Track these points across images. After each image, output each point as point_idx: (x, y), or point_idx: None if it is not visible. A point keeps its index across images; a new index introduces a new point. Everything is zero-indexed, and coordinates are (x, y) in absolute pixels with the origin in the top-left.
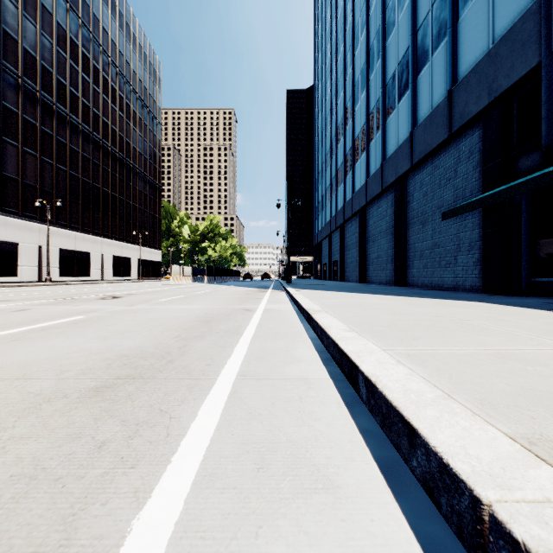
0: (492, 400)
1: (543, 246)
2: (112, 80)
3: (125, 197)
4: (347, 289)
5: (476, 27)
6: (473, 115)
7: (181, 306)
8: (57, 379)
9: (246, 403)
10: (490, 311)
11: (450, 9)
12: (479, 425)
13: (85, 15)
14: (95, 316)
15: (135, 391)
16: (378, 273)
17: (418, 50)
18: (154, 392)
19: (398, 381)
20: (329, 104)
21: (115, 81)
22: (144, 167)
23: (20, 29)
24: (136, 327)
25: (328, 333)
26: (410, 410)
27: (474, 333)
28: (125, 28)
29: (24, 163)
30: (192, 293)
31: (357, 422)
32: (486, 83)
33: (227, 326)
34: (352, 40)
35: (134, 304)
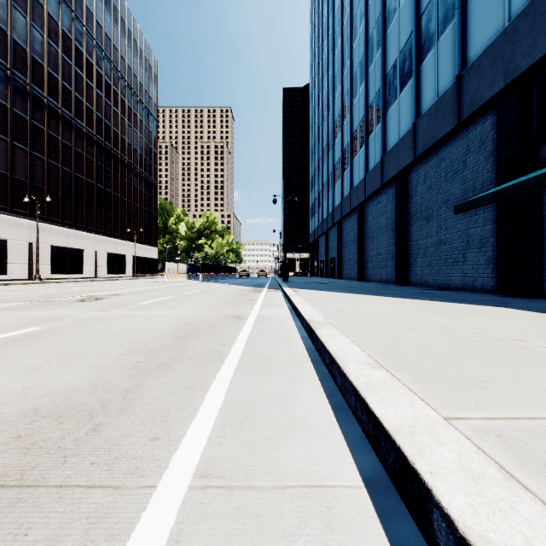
0: None
1: None
2: (106, 75)
3: (120, 193)
4: (348, 288)
5: (489, 4)
6: (485, 100)
7: (163, 311)
8: None
9: None
10: (534, 323)
11: None
12: None
13: (78, 8)
14: (52, 328)
15: None
16: (377, 271)
17: (422, 36)
18: None
19: None
20: (326, 99)
21: (109, 76)
22: (140, 163)
23: (9, 20)
24: (90, 346)
25: (344, 370)
26: None
27: None
28: (120, 22)
29: (14, 158)
30: (182, 293)
31: (357, 428)
32: (501, 64)
33: (207, 344)
34: (350, 32)
35: (110, 309)
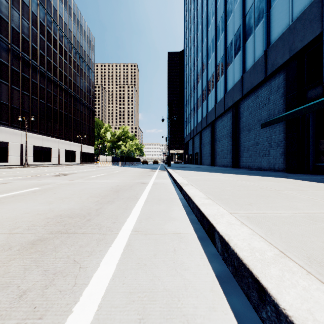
0: (317, 257)
1: (323, 144)
2: (65, 46)
3: (72, 115)
4: (204, 169)
5: (281, 12)
6: (279, 65)
7: (103, 180)
8: (9, 234)
9: (136, 255)
10: (293, 184)
11: (266, 2)
12: (316, 285)
13: (48, 7)
14: (48, 187)
15: (59, 244)
16: (222, 160)
17: (246, 27)
18: (72, 245)
19: (245, 240)
20: (193, 60)
21: (66, 47)
22: (84, 97)
23: (9, 15)
24: (72, 194)
25: (193, 200)
26: (258, 269)
27: (288, 200)
28: (72, 15)
29: (12, 95)
30: (110, 172)
31: (209, 249)
32: (287, 45)
33: (129, 194)
34: (207, 22)
35: (74, 179)
